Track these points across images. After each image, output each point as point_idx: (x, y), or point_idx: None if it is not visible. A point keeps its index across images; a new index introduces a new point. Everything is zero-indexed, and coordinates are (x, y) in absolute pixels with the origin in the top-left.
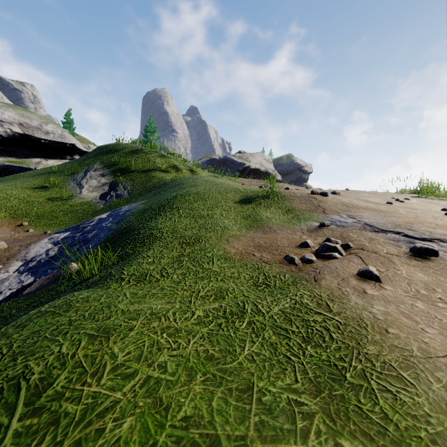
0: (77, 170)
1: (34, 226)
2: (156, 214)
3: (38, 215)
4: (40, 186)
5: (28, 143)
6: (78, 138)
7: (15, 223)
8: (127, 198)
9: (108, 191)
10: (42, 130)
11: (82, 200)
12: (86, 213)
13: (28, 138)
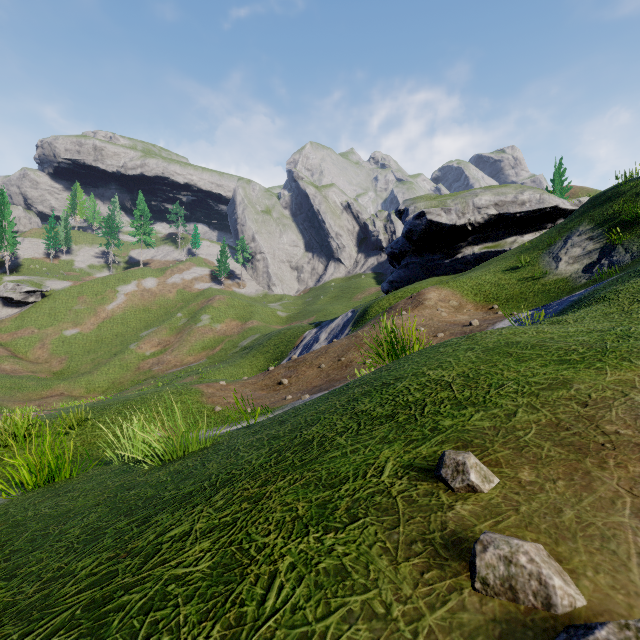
0: (554, 240)
1: (503, 309)
2: (632, 277)
3: (507, 298)
4: (511, 268)
5: (503, 222)
6: (571, 192)
7: (486, 307)
8: (626, 264)
9: (597, 259)
10: (517, 202)
11: (557, 276)
12: (561, 292)
13: (502, 217)
